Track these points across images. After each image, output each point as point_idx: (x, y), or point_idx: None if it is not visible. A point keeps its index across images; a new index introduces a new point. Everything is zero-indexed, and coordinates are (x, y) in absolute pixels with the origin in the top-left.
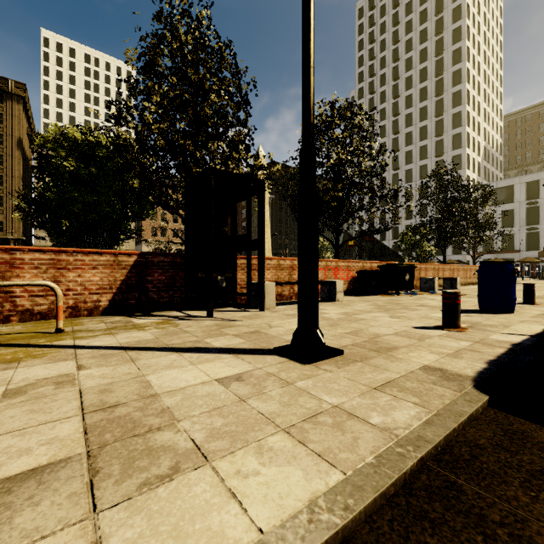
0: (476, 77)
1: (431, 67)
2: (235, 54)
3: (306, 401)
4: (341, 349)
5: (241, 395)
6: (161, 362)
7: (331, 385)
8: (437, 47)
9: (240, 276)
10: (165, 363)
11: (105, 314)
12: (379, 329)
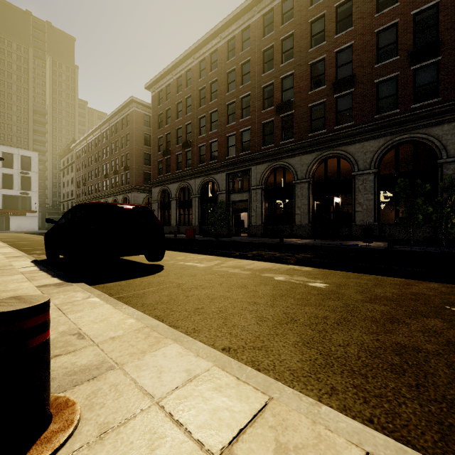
0: None
1: None
2: None
3: None
4: None
5: None
6: None
7: None
8: None
9: None
10: None
11: None
12: None
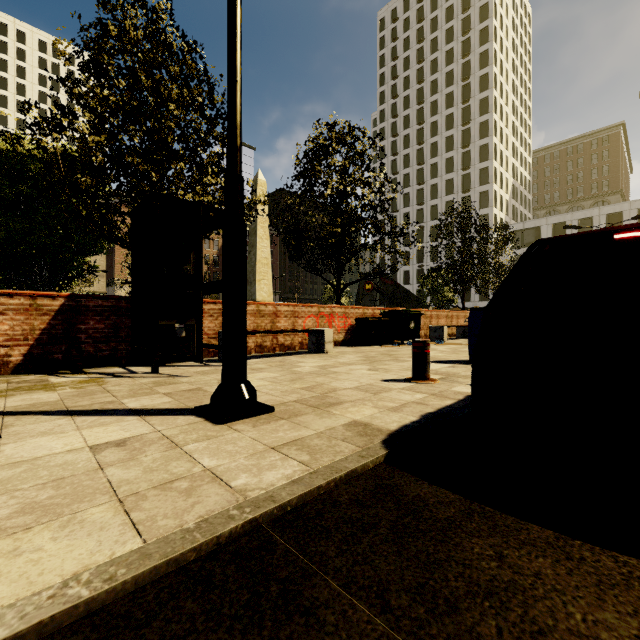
0: (504, 107)
1: (457, 92)
2: (201, 58)
3: (178, 465)
4: (272, 406)
5: (105, 463)
6: (38, 428)
7: (225, 446)
8: (464, 70)
9: (207, 324)
10: (43, 429)
11: (18, 371)
12: (343, 383)
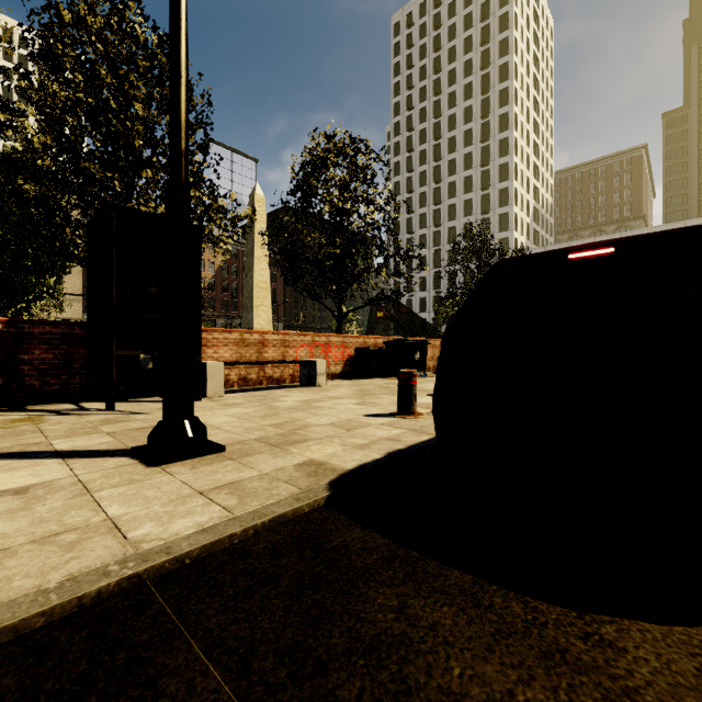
0: (525, 125)
1: (476, 107)
2: None
3: (77, 515)
4: (222, 445)
5: None
6: None
7: (146, 492)
8: (483, 83)
9: None
10: None
11: None
12: (320, 418)
